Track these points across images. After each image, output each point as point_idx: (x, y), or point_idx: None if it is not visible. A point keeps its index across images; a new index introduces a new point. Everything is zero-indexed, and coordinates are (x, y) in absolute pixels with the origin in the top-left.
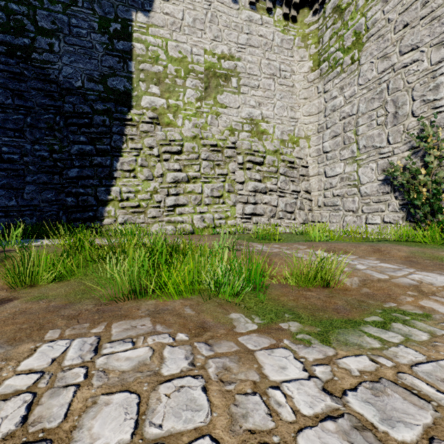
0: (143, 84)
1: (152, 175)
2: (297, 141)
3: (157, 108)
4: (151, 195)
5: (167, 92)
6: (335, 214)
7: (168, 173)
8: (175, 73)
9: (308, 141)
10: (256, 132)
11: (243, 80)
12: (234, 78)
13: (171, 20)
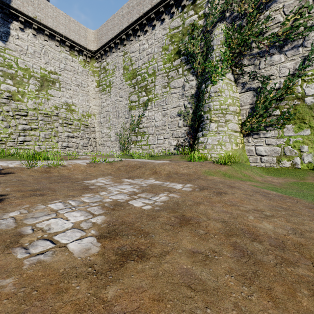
0: (2, 78)
1: (9, 125)
2: (90, 116)
3: (11, 91)
4: (9, 135)
5: (18, 84)
6: (104, 148)
7: (19, 125)
8: (22, 75)
9: (95, 116)
10: (69, 110)
11: (63, 85)
12: (58, 83)
13: (20, 48)
